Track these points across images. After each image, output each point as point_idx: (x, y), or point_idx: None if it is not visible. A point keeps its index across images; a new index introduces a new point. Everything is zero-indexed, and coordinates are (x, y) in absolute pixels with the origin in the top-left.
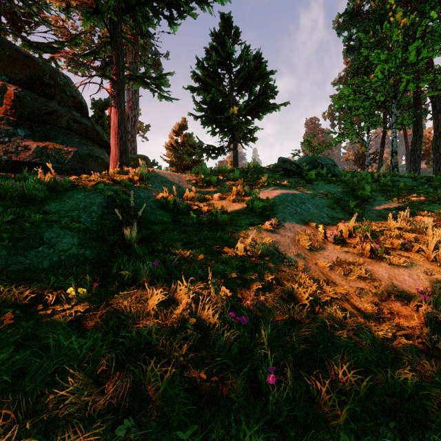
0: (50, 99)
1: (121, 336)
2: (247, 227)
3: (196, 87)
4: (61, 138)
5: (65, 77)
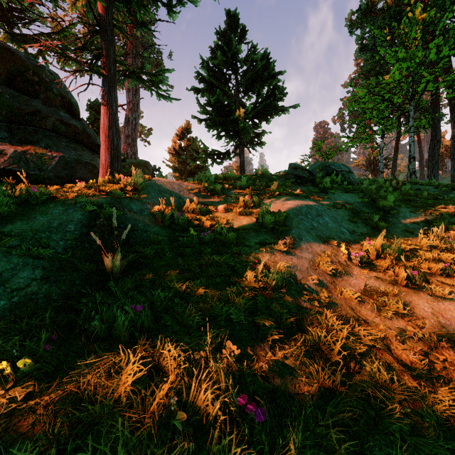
0: (34, 98)
1: None
2: (256, 247)
3: (200, 89)
4: (45, 142)
5: (51, 73)
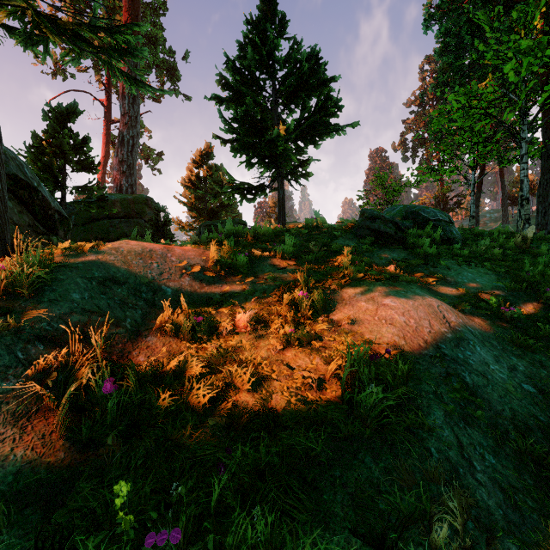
0: None
1: None
2: None
3: (223, 98)
4: None
5: None
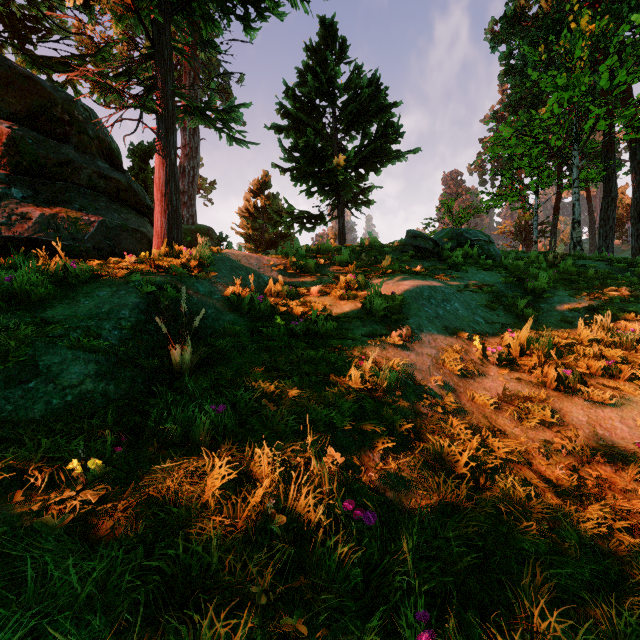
0: (63, 142)
1: (156, 556)
2: (363, 341)
3: (283, 126)
4: (80, 202)
5: (86, 109)
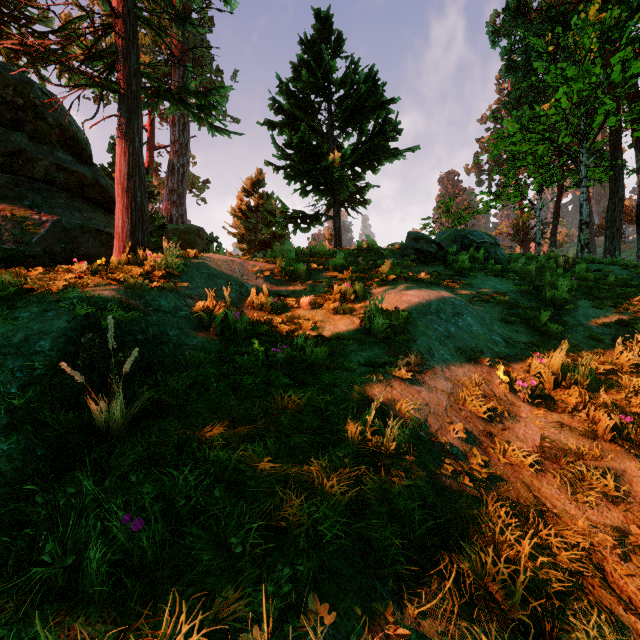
0: (14, 130)
1: None
2: (362, 372)
3: (277, 123)
4: (32, 198)
5: (45, 93)
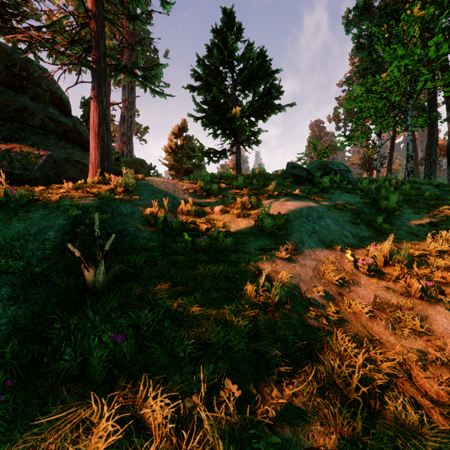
0: (21, 93)
1: None
2: (256, 254)
3: (196, 87)
4: (33, 140)
5: (40, 68)
